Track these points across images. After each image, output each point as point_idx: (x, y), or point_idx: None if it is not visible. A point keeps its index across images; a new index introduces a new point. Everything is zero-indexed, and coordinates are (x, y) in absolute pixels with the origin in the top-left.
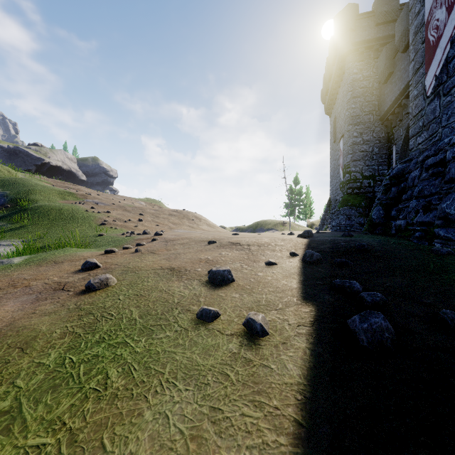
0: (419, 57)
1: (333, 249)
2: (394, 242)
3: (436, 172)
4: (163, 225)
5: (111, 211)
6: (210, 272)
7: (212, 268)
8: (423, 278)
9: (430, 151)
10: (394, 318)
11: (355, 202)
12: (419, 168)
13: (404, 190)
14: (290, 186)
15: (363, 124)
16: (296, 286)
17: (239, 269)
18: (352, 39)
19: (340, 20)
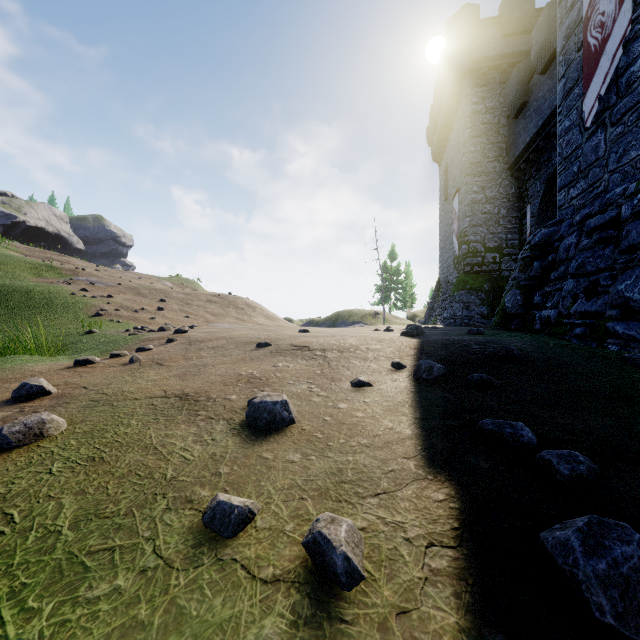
0: (573, 72)
1: (462, 356)
2: (554, 344)
3: (605, 237)
4: (196, 316)
5: (114, 295)
6: (250, 405)
7: (256, 394)
8: (639, 414)
9: (591, 207)
10: (636, 521)
11: (476, 284)
12: (577, 232)
13: (553, 265)
14: (384, 262)
15: (486, 175)
16: (410, 433)
17: (305, 396)
18: (471, 54)
19: (454, 27)
